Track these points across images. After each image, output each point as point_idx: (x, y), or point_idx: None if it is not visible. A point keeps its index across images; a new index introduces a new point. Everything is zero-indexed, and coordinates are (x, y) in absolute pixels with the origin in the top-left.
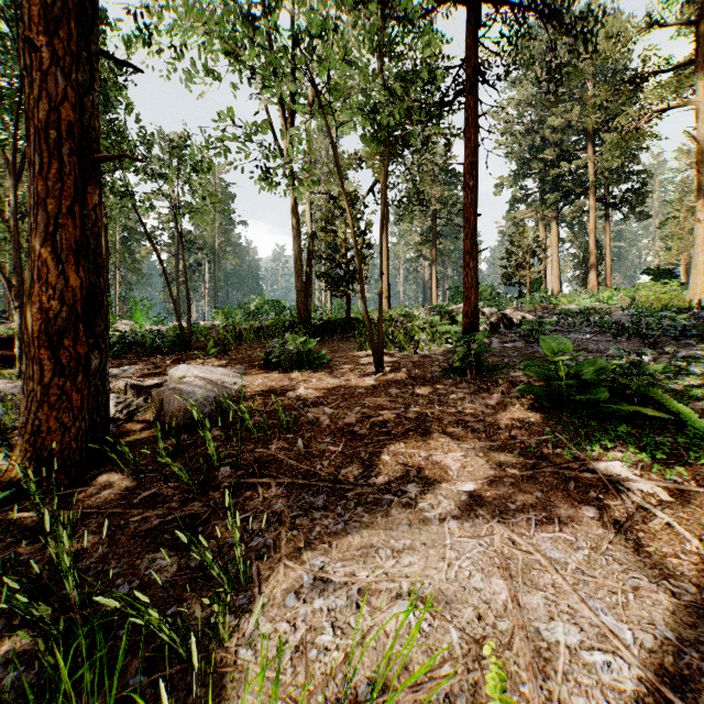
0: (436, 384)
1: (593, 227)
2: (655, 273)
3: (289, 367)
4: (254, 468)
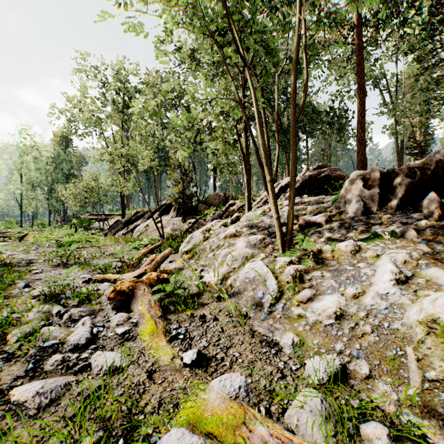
0: None
1: None
2: None
3: None
4: None
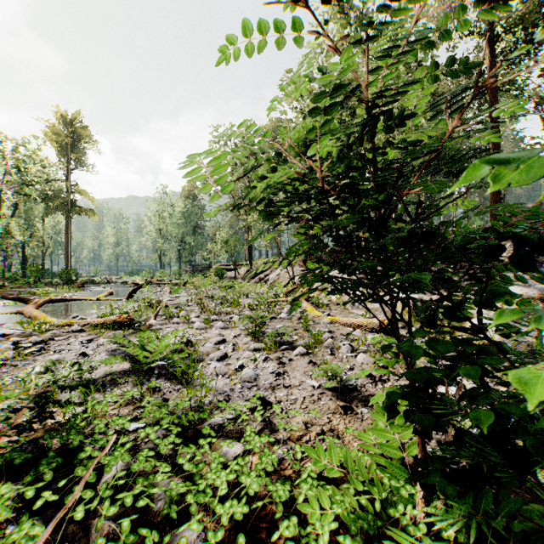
0: None
1: None
2: None
3: None
4: None
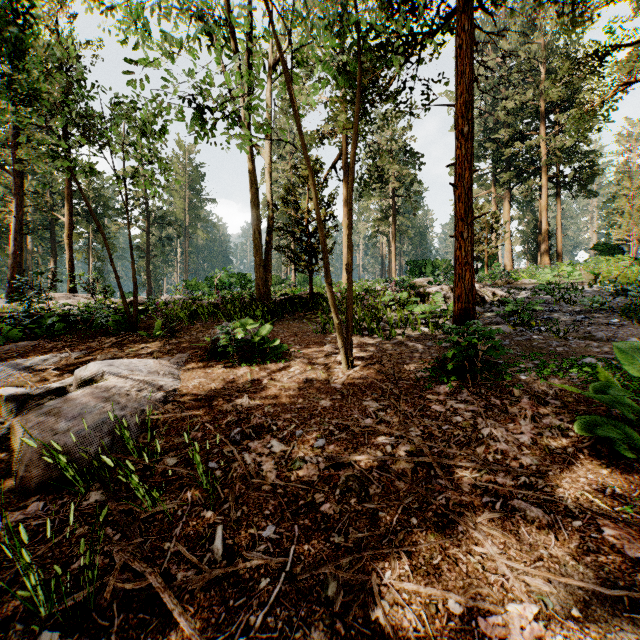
0: (425, 392)
1: (545, 204)
2: (603, 248)
3: (237, 360)
4: (110, 632)
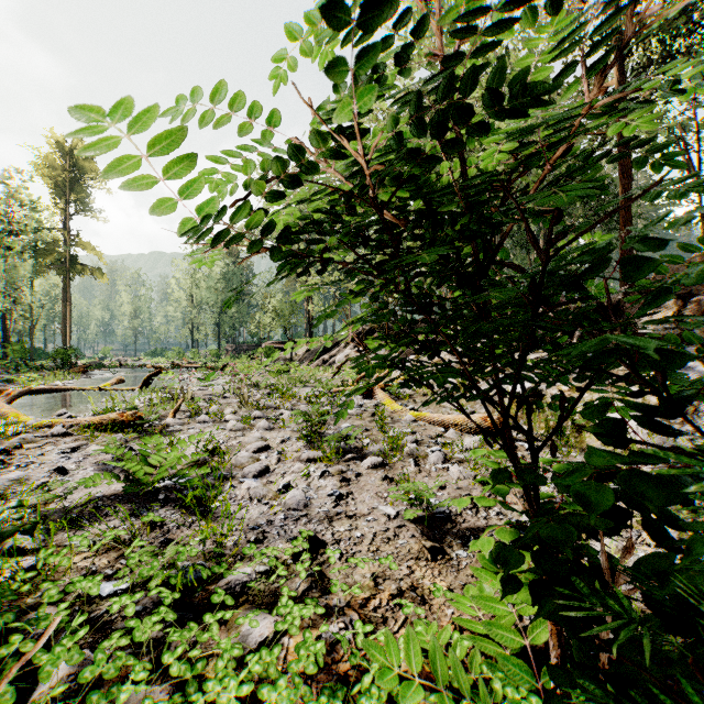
0: None
1: None
2: None
3: None
4: None
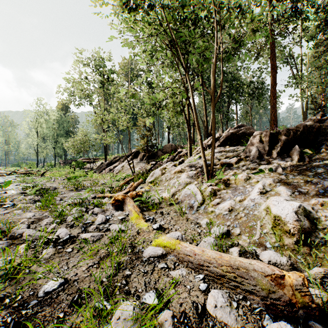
0: None
1: None
2: None
3: None
4: None
